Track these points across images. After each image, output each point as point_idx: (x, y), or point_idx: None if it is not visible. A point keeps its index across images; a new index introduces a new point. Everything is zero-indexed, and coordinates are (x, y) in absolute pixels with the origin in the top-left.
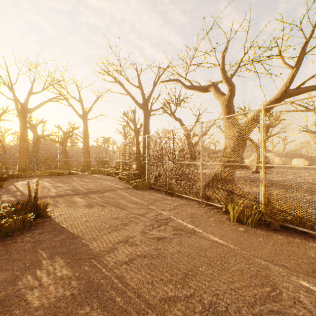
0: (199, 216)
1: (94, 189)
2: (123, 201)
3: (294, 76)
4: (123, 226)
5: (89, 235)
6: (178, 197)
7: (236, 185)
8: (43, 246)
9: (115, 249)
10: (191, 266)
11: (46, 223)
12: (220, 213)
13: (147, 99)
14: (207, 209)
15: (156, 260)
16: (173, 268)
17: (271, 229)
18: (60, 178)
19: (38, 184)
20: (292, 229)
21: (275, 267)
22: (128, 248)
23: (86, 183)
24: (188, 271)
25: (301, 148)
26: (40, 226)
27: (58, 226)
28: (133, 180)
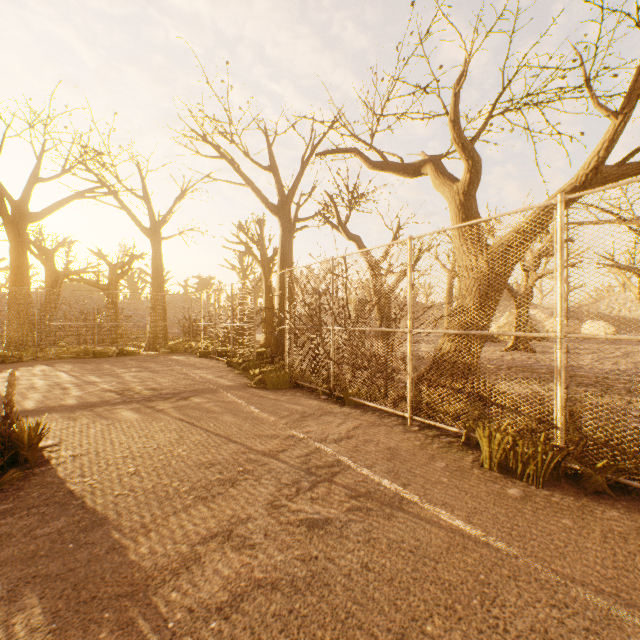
0: (408, 455)
1: (167, 390)
2: (231, 419)
3: (618, 134)
4: (223, 488)
5: (134, 516)
6: (357, 408)
7: (485, 380)
8: (1, 556)
9: (195, 562)
10: (402, 620)
11: (31, 482)
12: (456, 448)
13: (288, 196)
14: (424, 437)
15: (306, 600)
16: (351, 627)
17: (586, 492)
18: (97, 365)
19: (14, 383)
20: (634, 491)
21: (631, 618)
22: (231, 556)
23: (152, 375)
24: (395, 638)
25: (598, 300)
26: (12, 492)
27: (59, 491)
28: (256, 369)
